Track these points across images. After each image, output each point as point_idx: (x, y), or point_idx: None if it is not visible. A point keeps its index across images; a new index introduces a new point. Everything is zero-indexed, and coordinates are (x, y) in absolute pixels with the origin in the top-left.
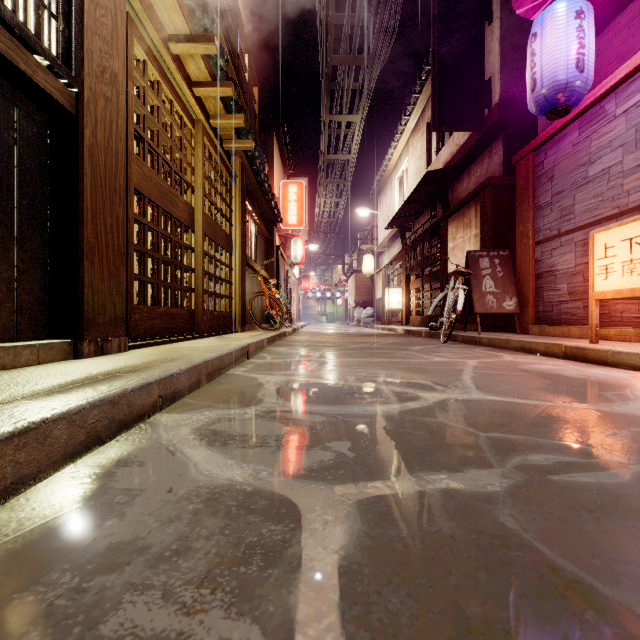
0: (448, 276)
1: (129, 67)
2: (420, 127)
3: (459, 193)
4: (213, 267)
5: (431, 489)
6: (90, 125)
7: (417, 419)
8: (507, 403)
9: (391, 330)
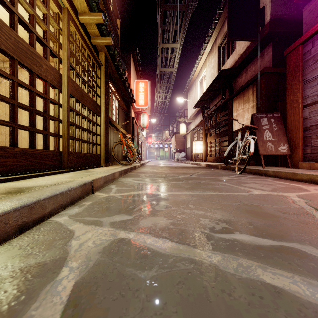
0: (233, 133)
1: None
2: (213, 49)
3: (239, 83)
4: (80, 121)
5: None
6: None
7: None
8: None
9: (197, 164)
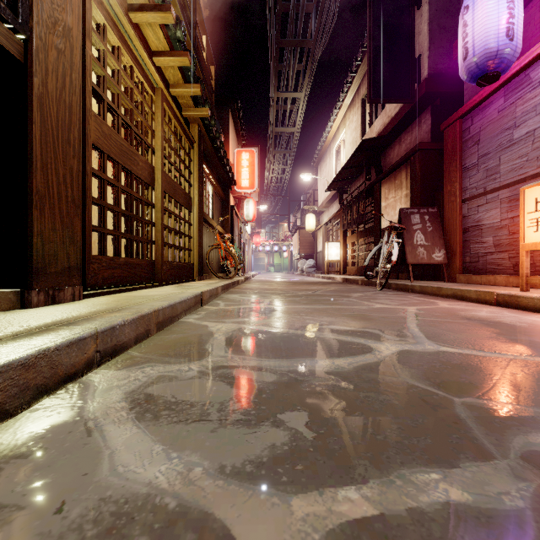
0: (381, 231)
1: (87, 28)
2: (356, 103)
3: (391, 159)
4: (172, 222)
5: (427, 504)
6: (40, 74)
7: (377, 378)
8: (466, 356)
9: (331, 278)
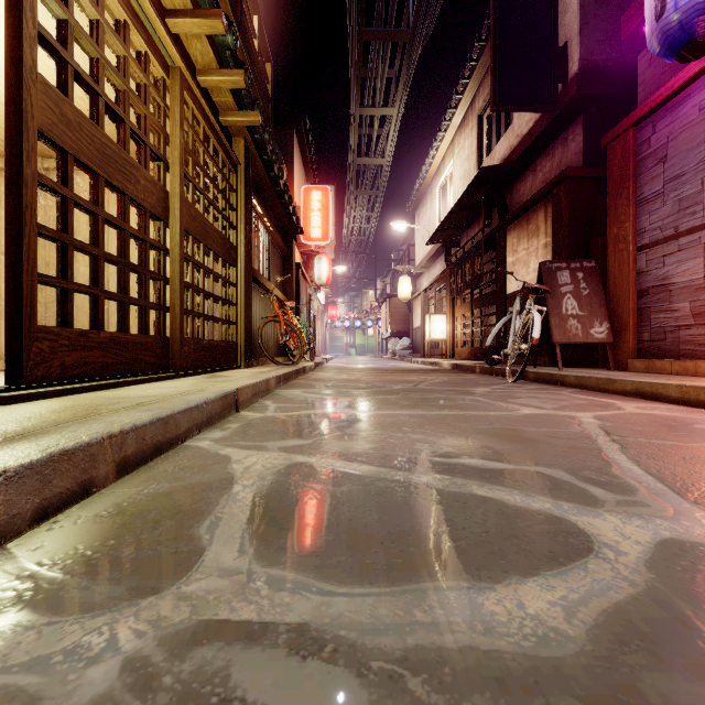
0: (507, 298)
1: None
2: (469, 121)
3: (520, 195)
4: (201, 279)
5: None
6: None
7: None
8: None
9: (434, 364)
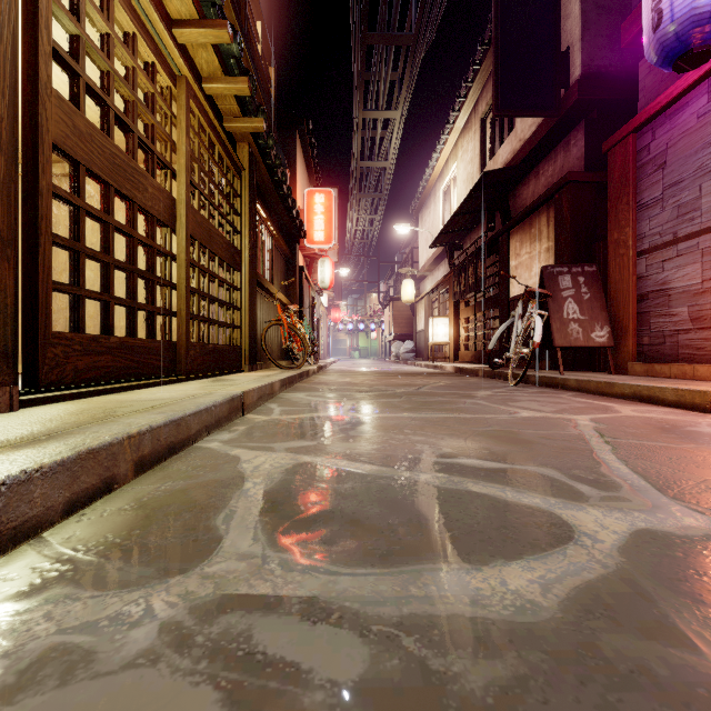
0: (509, 302)
1: None
2: (472, 124)
3: (523, 199)
4: (207, 284)
5: None
6: None
7: (648, 660)
8: None
9: (437, 368)
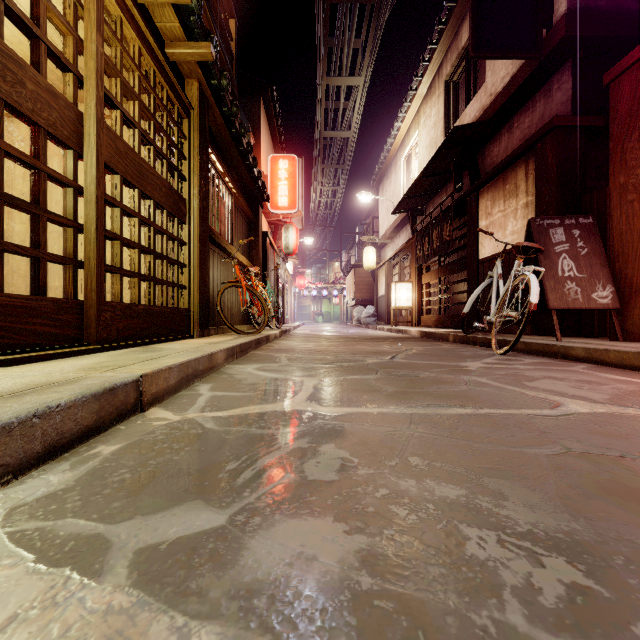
0: (479, 263)
1: None
2: (435, 89)
3: (494, 157)
4: (136, 231)
5: None
6: None
7: None
8: None
9: (401, 332)
